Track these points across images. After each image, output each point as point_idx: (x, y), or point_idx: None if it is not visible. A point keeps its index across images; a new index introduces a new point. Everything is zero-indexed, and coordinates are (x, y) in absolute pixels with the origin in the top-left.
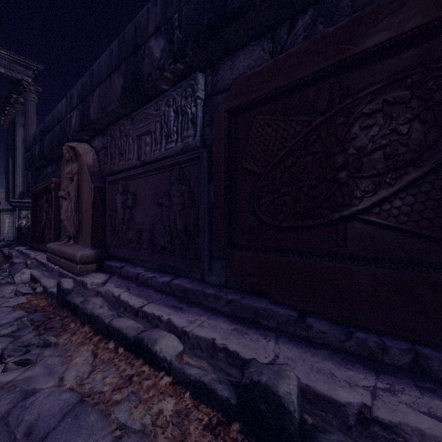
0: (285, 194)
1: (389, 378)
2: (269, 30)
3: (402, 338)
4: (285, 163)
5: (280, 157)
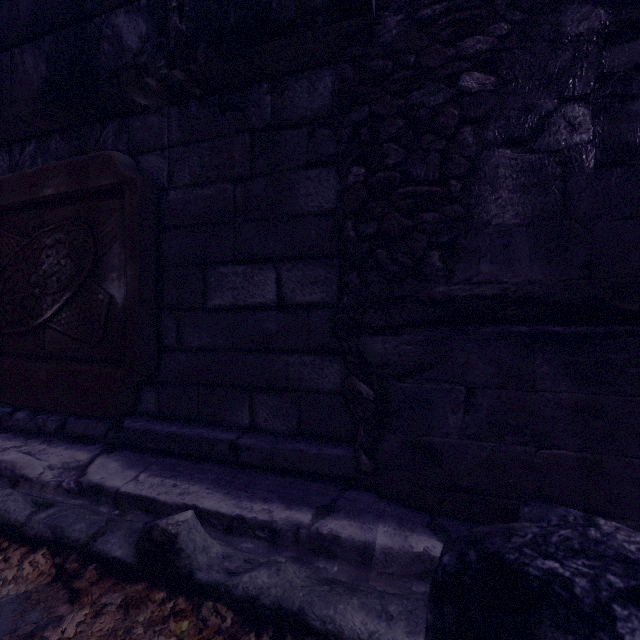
0: (7, 303)
1: (32, 440)
2: (6, 144)
3: (69, 414)
4: (5, 275)
5: (2, 269)
